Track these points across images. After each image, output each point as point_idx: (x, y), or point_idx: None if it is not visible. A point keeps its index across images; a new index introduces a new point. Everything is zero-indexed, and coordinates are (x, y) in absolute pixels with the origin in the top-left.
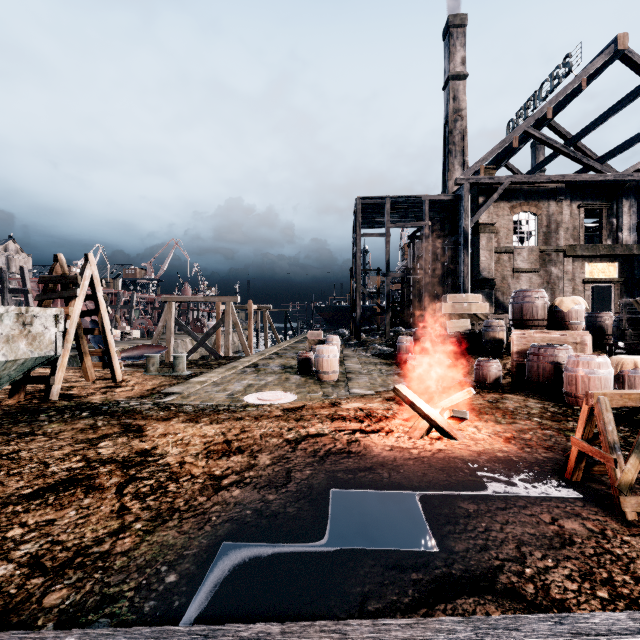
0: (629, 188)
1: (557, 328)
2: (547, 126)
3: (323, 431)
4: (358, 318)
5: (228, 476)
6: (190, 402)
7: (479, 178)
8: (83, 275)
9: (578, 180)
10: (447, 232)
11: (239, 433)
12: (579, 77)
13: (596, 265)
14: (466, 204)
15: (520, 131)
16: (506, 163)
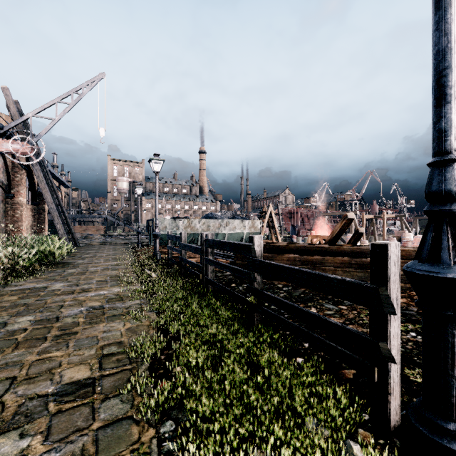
0: None
1: None
2: None
3: None
4: None
5: None
6: None
7: None
8: (268, 210)
9: None
10: None
11: None
12: None
13: None
14: None
15: None
16: None
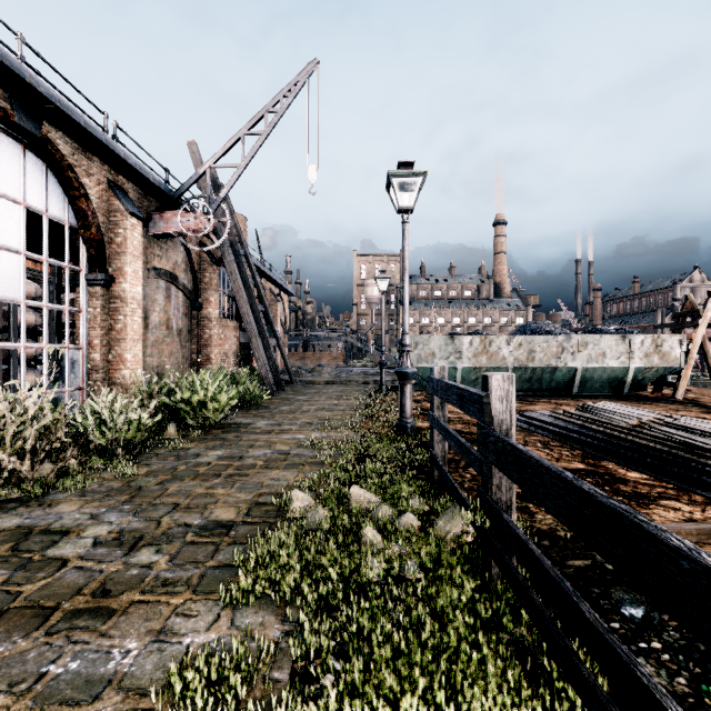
0: None
1: None
2: None
3: None
4: None
5: None
6: None
7: None
8: (705, 308)
9: None
10: None
11: None
12: None
13: None
14: None
15: None
16: None
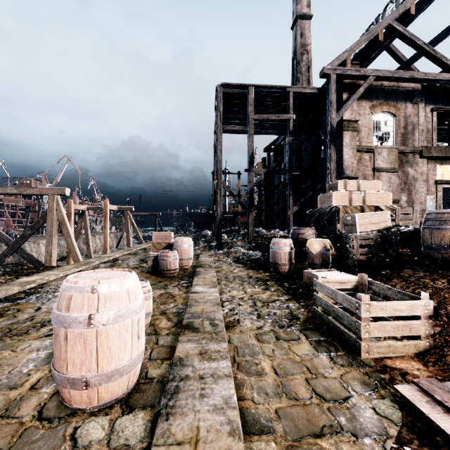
0: None
1: None
2: (386, 49)
3: None
4: (219, 217)
5: None
6: None
7: (346, 69)
8: None
9: (438, 79)
10: None
11: None
12: None
13: (446, 167)
14: (333, 96)
15: (385, 24)
16: None
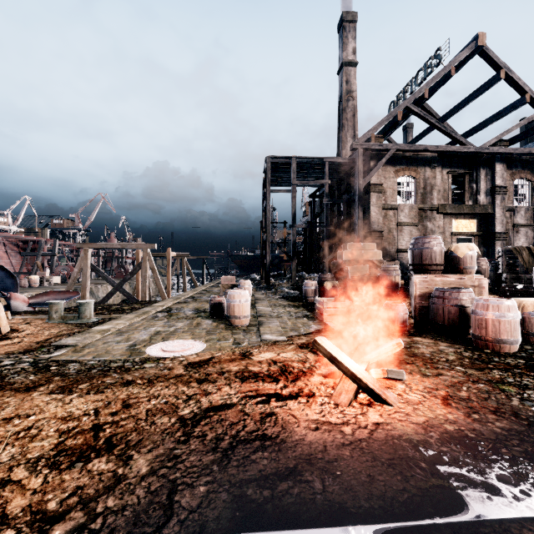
0: (485, 159)
1: (452, 272)
2: (421, 107)
3: (230, 399)
4: (268, 264)
5: (67, 514)
6: (80, 357)
7: (371, 144)
8: None
9: (448, 150)
10: (342, 192)
11: (119, 410)
12: (449, 65)
13: (461, 221)
14: (360, 166)
15: (403, 107)
16: (388, 137)
